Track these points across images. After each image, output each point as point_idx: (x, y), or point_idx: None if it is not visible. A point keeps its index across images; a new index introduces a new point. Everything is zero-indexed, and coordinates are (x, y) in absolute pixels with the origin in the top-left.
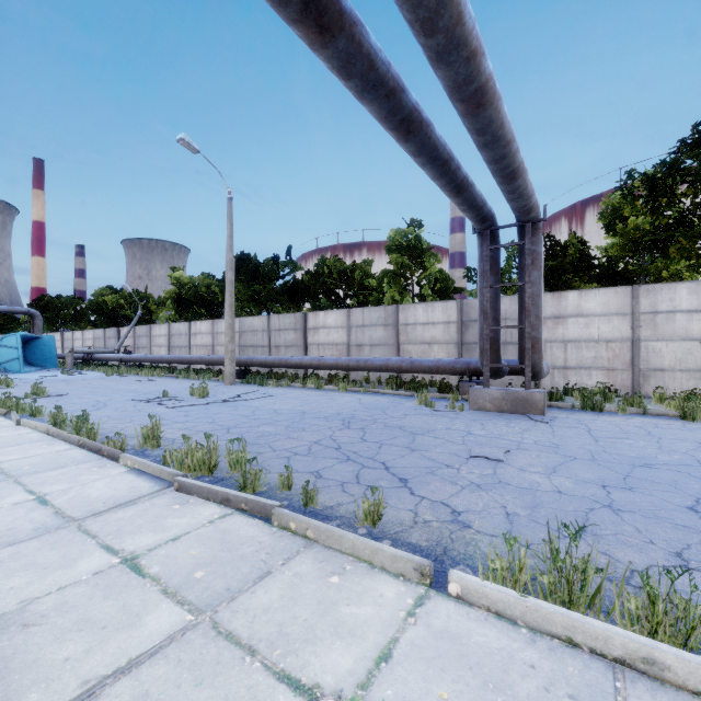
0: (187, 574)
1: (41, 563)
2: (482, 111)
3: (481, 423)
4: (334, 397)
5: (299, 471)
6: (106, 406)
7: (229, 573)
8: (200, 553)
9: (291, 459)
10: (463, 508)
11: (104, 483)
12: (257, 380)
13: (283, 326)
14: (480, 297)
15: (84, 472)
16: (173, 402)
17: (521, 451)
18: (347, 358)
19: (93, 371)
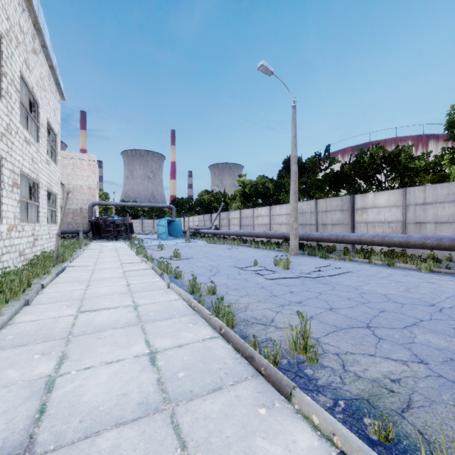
0: None
1: None
2: None
3: None
4: (429, 279)
5: None
6: (219, 272)
7: None
8: None
9: None
10: None
11: None
12: (320, 253)
13: (329, 208)
14: None
15: (253, 421)
16: (267, 272)
17: None
18: (421, 236)
19: (199, 240)
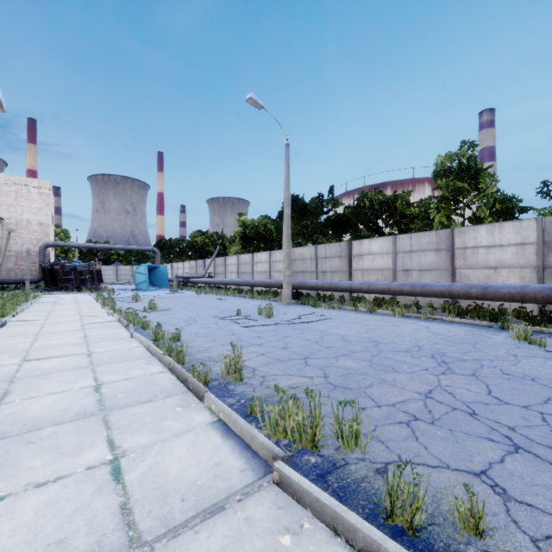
0: None
1: None
2: None
3: None
4: (394, 322)
5: (451, 467)
6: (195, 322)
7: None
8: None
9: (416, 430)
10: None
11: (186, 445)
12: (311, 302)
13: (328, 254)
14: None
15: (169, 414)
16: (246, 321)
17: None
18: (400, 283)
19: (189, 291)
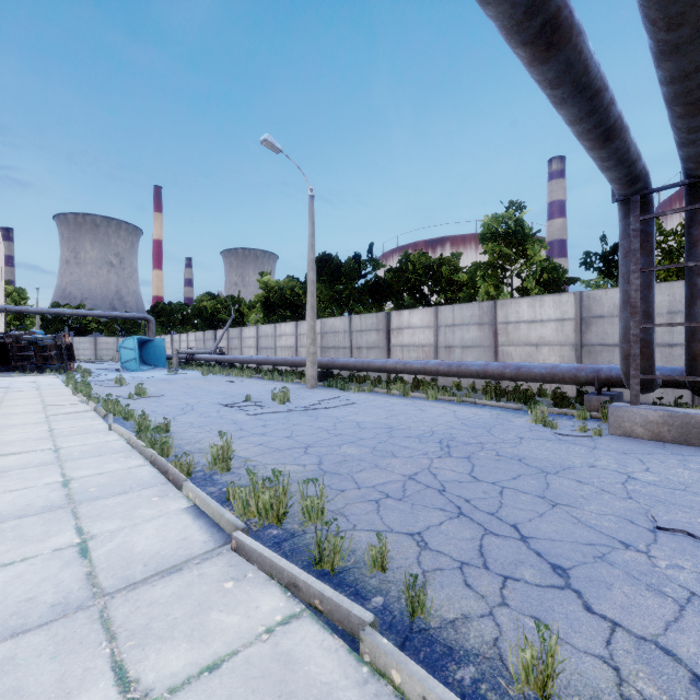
0: None
1: (25, 692)
2: None
3: (639, 459)
4: (423, 407)
5: (394, 530)
6: (193, 410)
7: None
8: None
9: (382, 505)
10: None
11: (156, 527)
12: (339, 384)
13: (364, 327)
14: (622, 285)
15: (143, 503)
16: (254, 408)
17: None
18: (436, 362)
19: (193, 371)
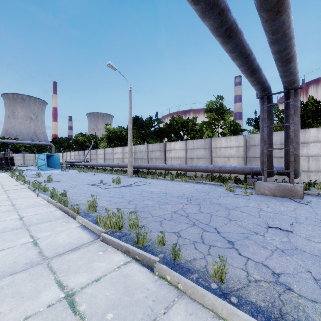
0: (102, 315)
1: (21, 292)
2: (279, 16)
3: (265, 203)
4: (180, 184)
5: (167, 231)
6: (76, 187)
7: (128, 318)
8: (111, 295)
9: (162, 222)
10: (280, 271)
11: (66, 233)
12: (143, 175)
13: (154, 150)
14: (261, 132)
15: (59, 225)
16: (104, 186)
17: (300, 224)
18: (186, 165)
19: (73, 170)
